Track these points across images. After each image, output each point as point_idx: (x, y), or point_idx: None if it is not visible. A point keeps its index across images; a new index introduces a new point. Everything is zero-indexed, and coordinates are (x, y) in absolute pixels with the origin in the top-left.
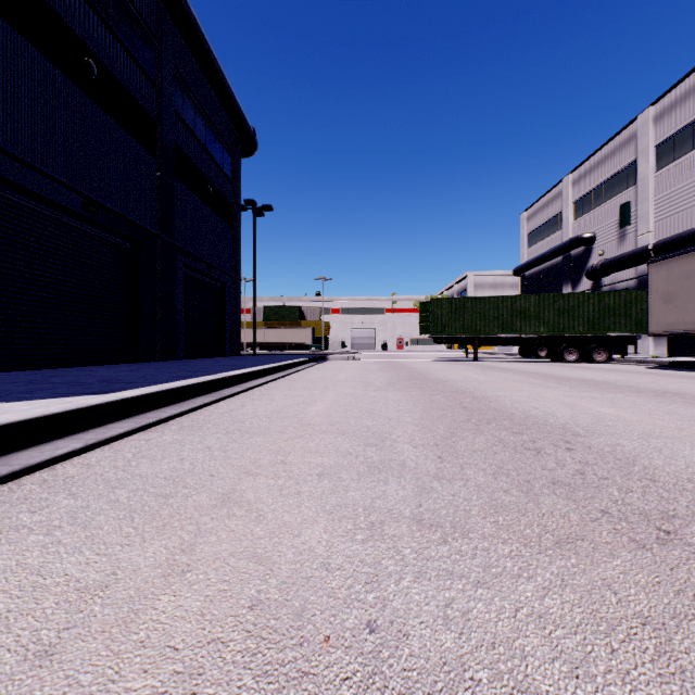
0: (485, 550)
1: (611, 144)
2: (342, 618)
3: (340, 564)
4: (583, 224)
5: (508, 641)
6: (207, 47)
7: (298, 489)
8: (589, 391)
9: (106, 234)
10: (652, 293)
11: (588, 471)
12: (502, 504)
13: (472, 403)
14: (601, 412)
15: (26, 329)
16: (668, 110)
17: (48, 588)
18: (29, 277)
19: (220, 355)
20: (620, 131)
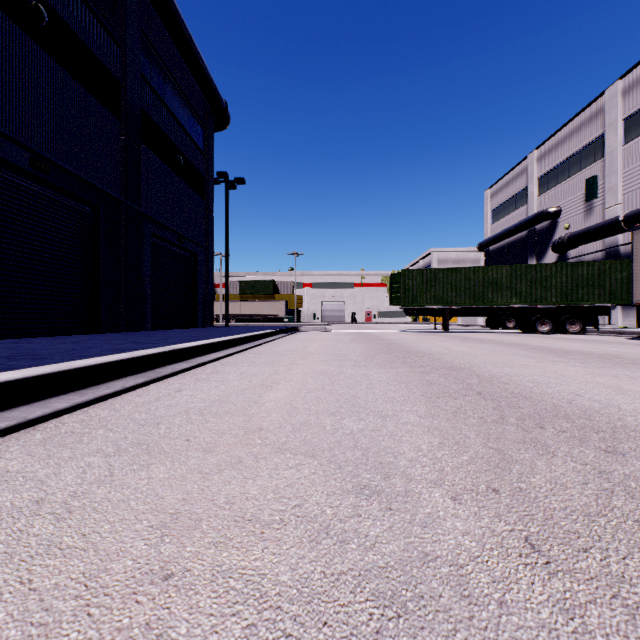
0: None
1: (578, 120)
2: None
3: None
4: (548, 198)
5: None
6: (175, 9)
7: None
8: (610, 367)
9: (62, 196)
10: (637, 261)
11: None
12: None
13: (484, 386)
14: None
15: None
16: (638, 82)
17: None
18: None
19: (192, 326)
20: (587, 106)
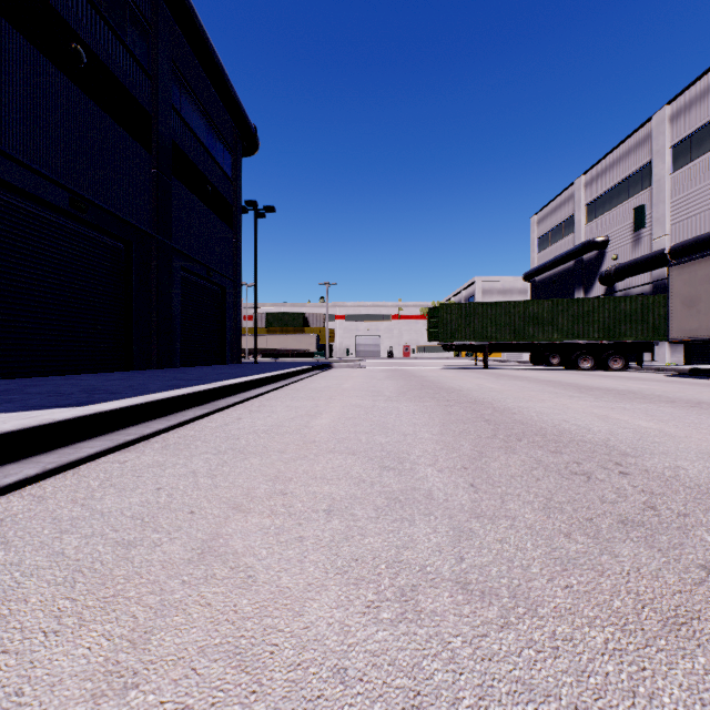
0: (569, 639)
1: (626, 145)
2: None
3: (362, 669)
4: (596, 227)
5: None
6: (206, 38)
7: (300, 533)
8: (617, 401)
9: (97, 233)
10: (673, 298)
11: (659, 505)
12: (568, 556)
13: (495, 415)
14: (640, 425)
15: (7, 334)
16: (685, 108)
17: None
18: (11, 278)
19: (220, 363)
20: (635, 131)
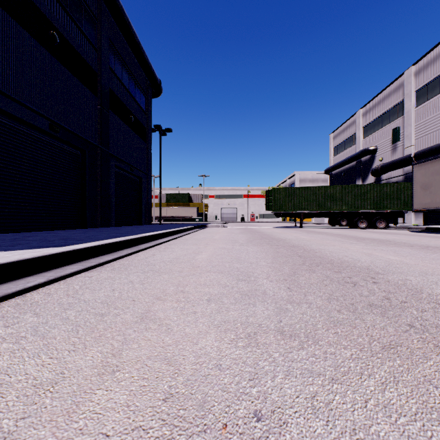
0: (333, 353)
1: (387, 90)
2: (235, 408)
3: (229, 365)
4: (369, 141)
5: (365, 427)
6: (130, 26)
7: (194, 310)
8: (378, 246)
9: (65, 145)
10: (415, 184)
11: (391, 297)
12: (337, 320)
13: (304, 253)
14: (389, 258)
15: (12, 206)
16: (424, 68)
17: (12, 384)
18: (14, 172)
19: (138, 224)
20: (393, 82)
